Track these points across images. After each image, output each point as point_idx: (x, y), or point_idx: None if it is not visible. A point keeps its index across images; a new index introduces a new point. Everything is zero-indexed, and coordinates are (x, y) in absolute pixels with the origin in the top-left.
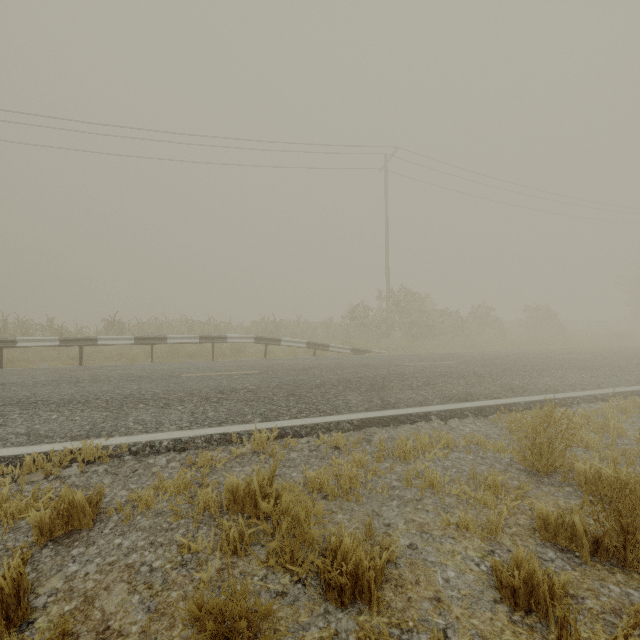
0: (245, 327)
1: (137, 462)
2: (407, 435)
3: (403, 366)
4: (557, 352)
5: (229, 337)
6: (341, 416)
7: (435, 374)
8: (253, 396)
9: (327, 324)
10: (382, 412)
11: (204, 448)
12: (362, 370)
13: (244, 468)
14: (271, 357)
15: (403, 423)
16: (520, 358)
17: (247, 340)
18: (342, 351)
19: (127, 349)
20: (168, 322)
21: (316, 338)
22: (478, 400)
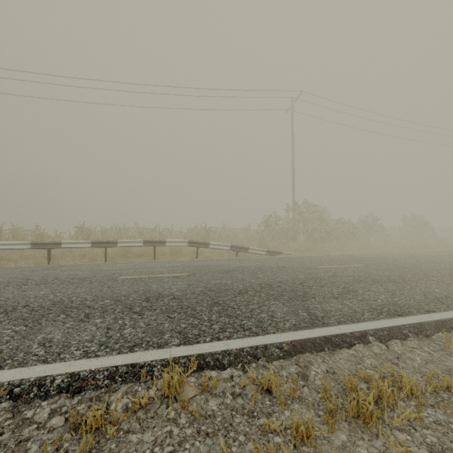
0: (183, 232)
1: (10, 416)
2: (349, 368)
3: (316, 269)
4: (445, 255)
5: (167, 241)
6: (268, 337)
7: (350, 279)
8: (176, 305)
9: (246, 230)
10: (313, 331)
11: (104, 388)
12: (280, 273)
13: (144, 435)
14: (202, 257)
15: (339, 347)
16: (418, 261)
17: (182, 244)
18: (259, 253)
19: (92, 250)
20: (124, 229)
21: (237, 241)
22: (411, 314)
